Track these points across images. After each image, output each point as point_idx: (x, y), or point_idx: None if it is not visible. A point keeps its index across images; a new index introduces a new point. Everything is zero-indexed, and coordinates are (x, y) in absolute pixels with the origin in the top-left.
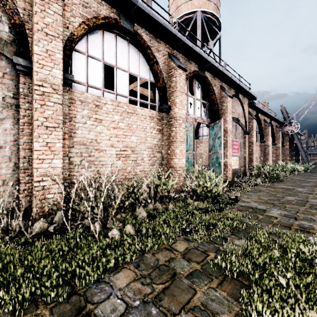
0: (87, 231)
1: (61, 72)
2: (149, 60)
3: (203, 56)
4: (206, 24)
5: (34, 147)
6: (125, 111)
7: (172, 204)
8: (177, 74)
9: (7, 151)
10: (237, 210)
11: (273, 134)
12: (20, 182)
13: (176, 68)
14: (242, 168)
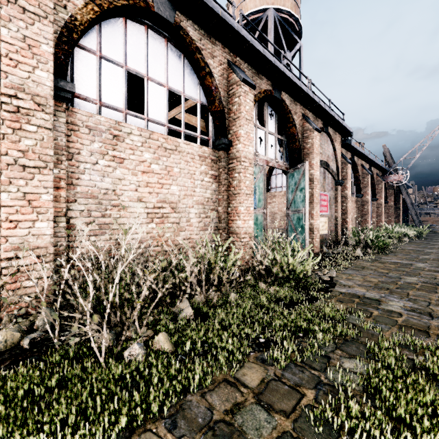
0: (88, 348)
1: (50, 75)
2: (198, 70)
3: (279, 67)
4: (281, 28)
5: (0, 200)
6: (161, 147)
7: (234, 293)
8: (241, 91)
9: None
10: (337, 301)
11: (373, 186)
12: None
13: (240, 82)
14: (333, 234)
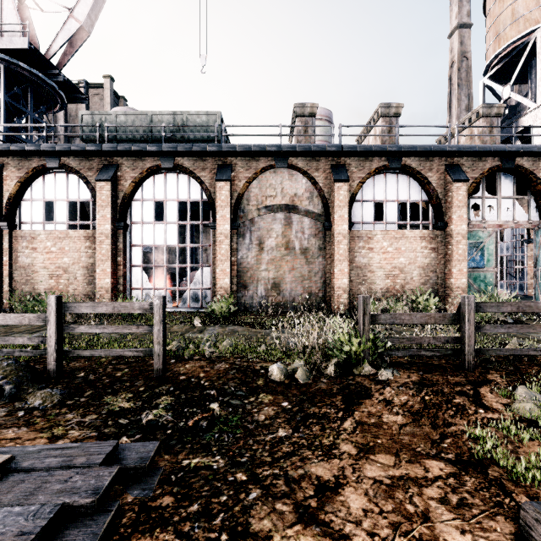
0: None
1: (347, 225)
2: (420, 182)
3: (500, 150)
4: None
5: (334, 272)
6: (393, 237)
7: None
8: (453, 189)
9: (320, 274)
10: None
11: None
12: (326, 291)
13: (452, 182)
14: None
